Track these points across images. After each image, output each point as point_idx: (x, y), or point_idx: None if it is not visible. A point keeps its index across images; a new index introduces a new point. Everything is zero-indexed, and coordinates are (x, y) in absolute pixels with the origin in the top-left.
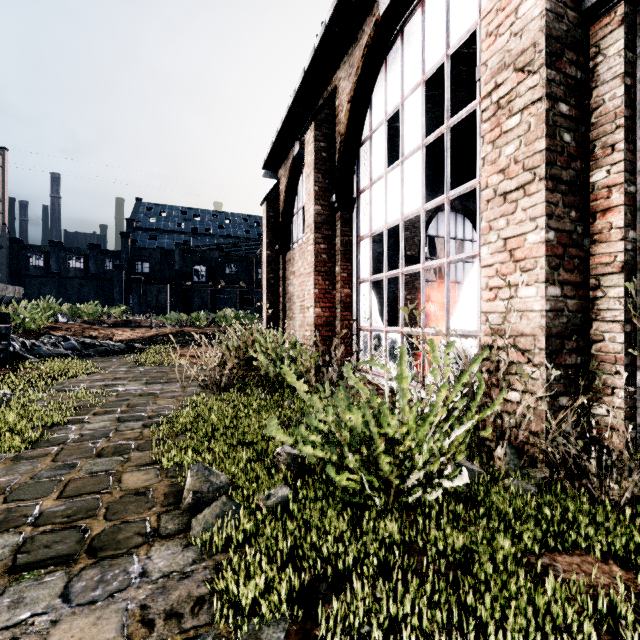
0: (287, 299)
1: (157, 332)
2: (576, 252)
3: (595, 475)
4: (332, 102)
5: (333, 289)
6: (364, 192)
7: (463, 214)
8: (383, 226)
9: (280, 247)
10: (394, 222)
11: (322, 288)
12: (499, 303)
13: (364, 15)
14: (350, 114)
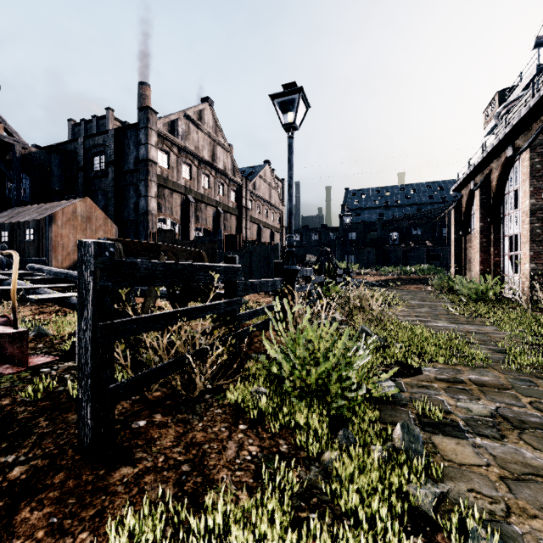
0: (467, 260)
1: (386, 278)
2: (542, 256)
3: (527, 299)
4: (489, 177)
5: (489, 258)
6: (505, 216)
7: None
8: (512, 233)
9: (462, 233)
10: (516, 232)
11: (483, 258)
12: (523, 267)
13: (501, 152)
14: (497, 185)
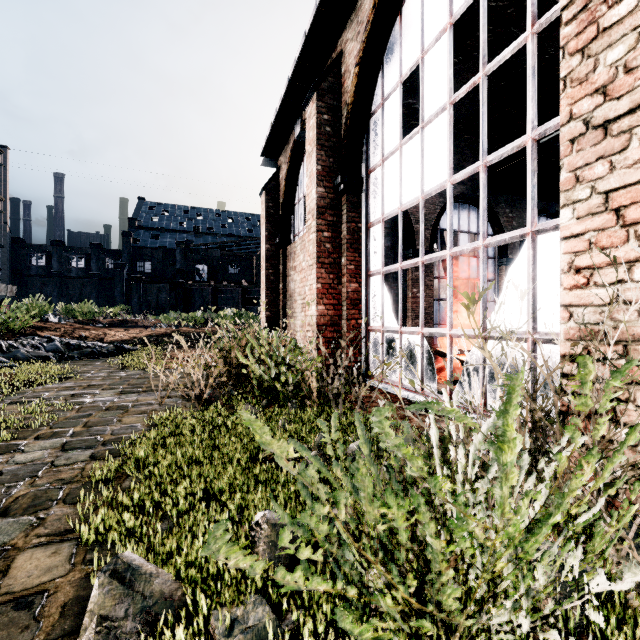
0: (288, 297)
1: (151, 332)
2: None
3: None
4: (337, 69)
5: (338, 284)
6: (374, 171)
7: (477, 206)
8: (398, 208)
9: (280, 240)
10: (412, 202)
11: (326, 282)
12: (594, 291)
13: None
14: (358, 79)
